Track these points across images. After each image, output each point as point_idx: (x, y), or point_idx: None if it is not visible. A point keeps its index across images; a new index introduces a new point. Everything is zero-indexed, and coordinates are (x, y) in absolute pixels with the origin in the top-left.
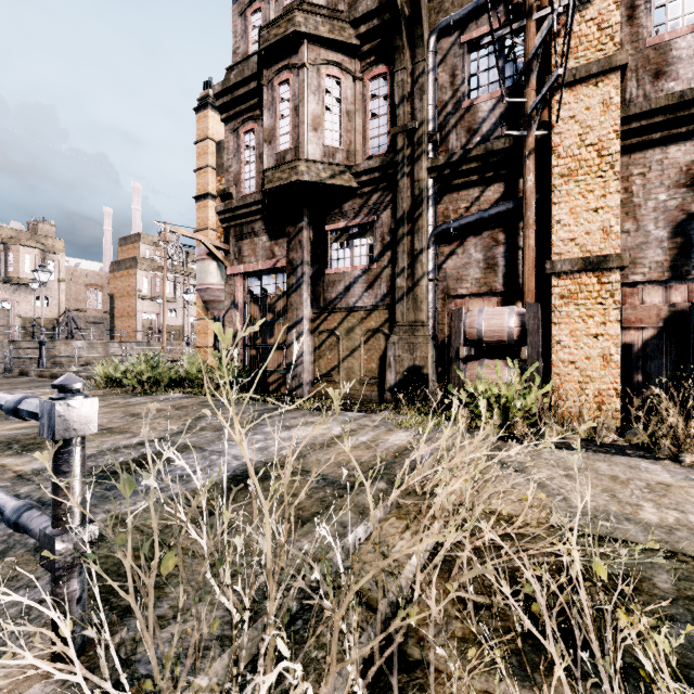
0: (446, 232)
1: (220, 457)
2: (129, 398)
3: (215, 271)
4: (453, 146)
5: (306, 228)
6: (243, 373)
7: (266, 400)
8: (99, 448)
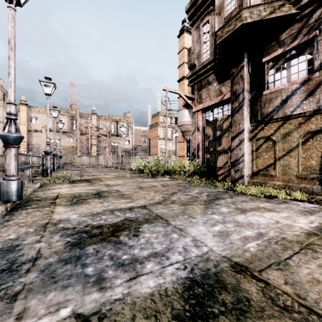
0: None
1: (180, 237)
2: (144, 179)
3: (187, 115)
4: None
5: (246, 66)
6: (202, 168)
7: (217, 185)
8: (106, 208)
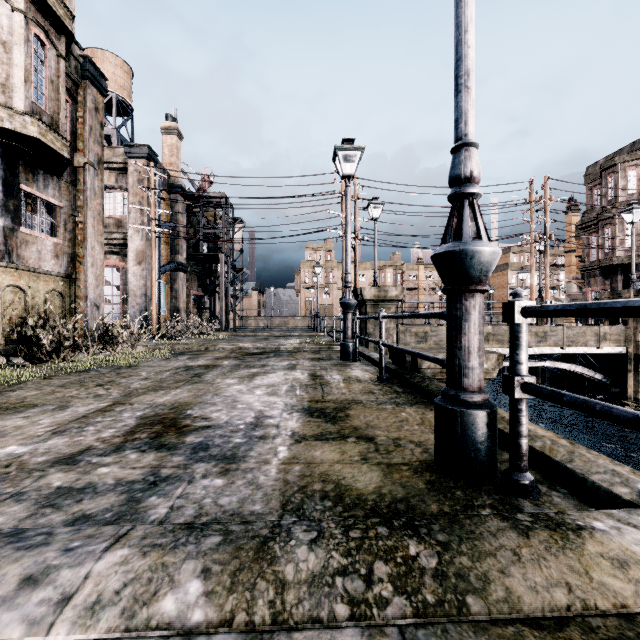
0: None
1: None
2: None
3: (575, 287)
4: None
5: (619, 275)
6: None
7: None
8: None
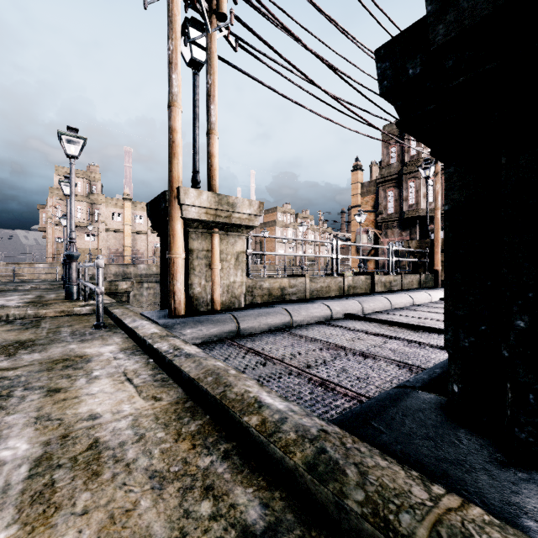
0: None
1: None
2: None
3: (366, 238)
4: None
5: (417, 227)
6: None
7: None
8: None
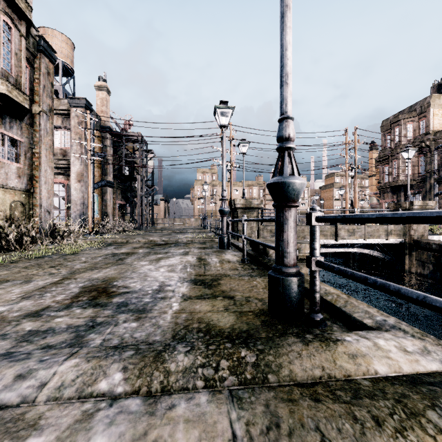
0: (438, 194)
1: None
2: None
3: (375, 199)
4: (441, 174)
5: (402, 192)
6: None
7: None
8: None
